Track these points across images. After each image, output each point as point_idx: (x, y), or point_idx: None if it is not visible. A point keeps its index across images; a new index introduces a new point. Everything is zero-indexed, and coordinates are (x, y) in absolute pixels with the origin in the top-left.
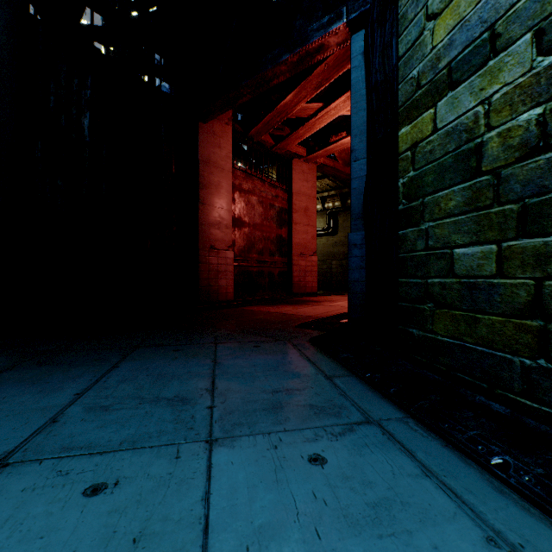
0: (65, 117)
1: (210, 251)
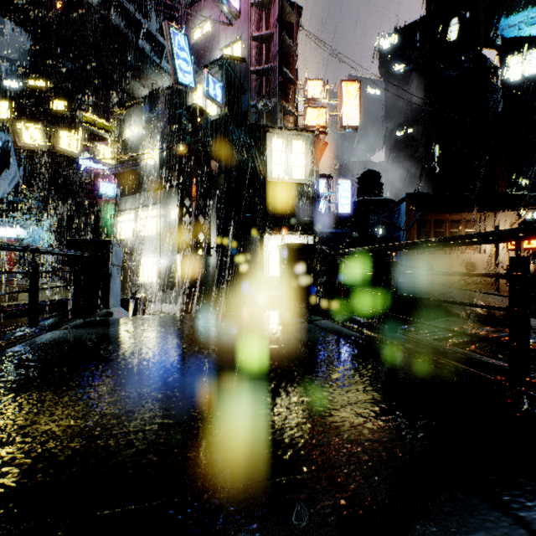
0: None
1: None
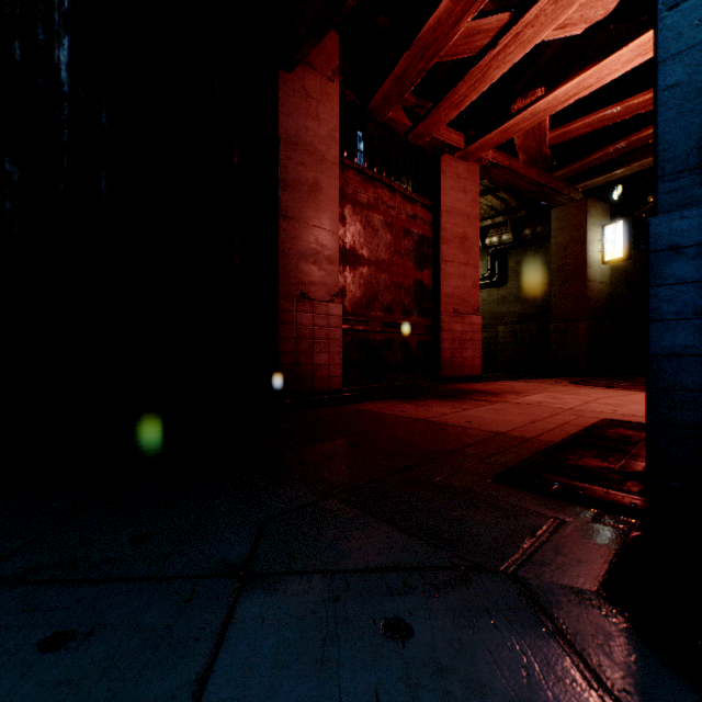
0: (21, 45)
1: (298, 302)
